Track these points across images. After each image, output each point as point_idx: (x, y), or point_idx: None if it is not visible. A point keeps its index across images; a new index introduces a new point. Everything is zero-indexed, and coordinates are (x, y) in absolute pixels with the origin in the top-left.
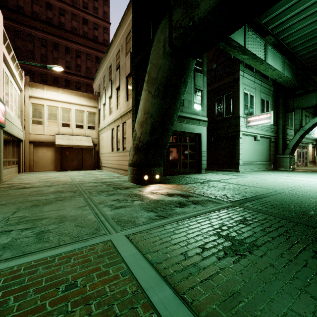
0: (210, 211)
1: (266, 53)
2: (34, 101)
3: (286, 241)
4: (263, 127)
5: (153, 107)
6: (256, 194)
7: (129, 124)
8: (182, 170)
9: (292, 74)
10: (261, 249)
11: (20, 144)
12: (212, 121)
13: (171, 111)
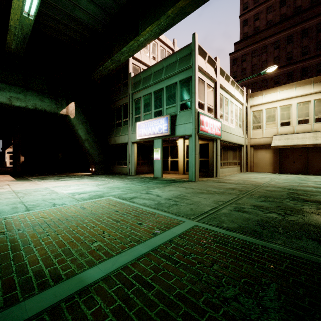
0: None
1: None
2: (254, 109)
3: None
4: None
5: None
6: None
7: None
8: None
9: None
10: None
11: (241, 149)
12: None
13: None
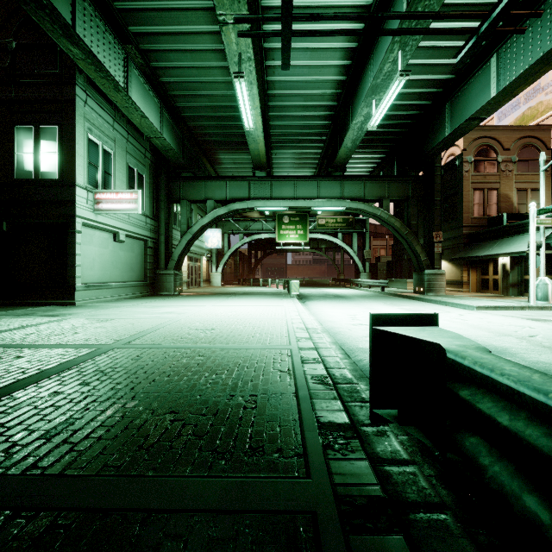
0: None
1: (129, 77)
2: None
3: None
4: (132, 219)
5: None
6: (19, 378)
7: None
8: None
9: (177, 142)
10: None
11: None
12: (4, 180)
13: None
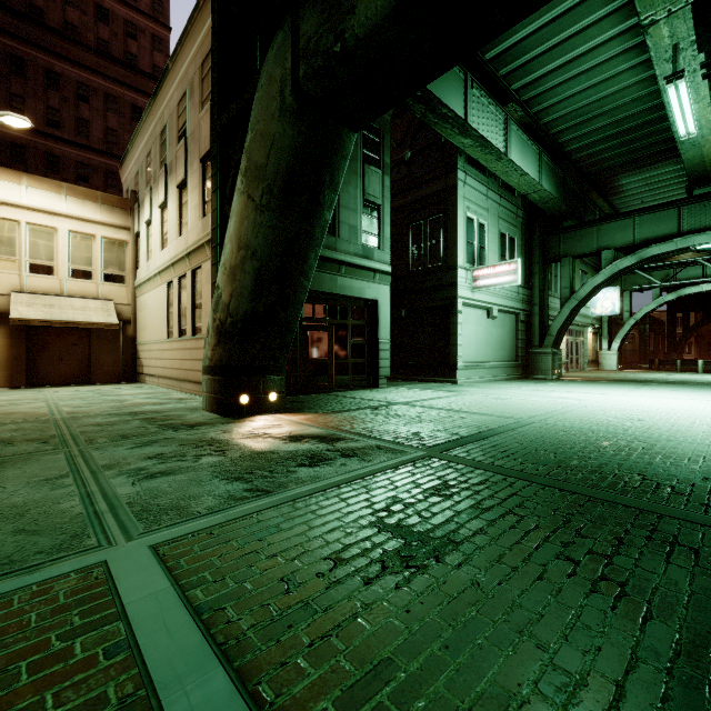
0: (376, 471)
1: (508, 138)
2: None
3: (514, 528)
4: (503, 291)
5: (258, 233)
6: (480, 430)
7: (207, 273)
8: (335, 382)
9: (557, 187)
10: (463, 549)
11: None
12: (403, 273)
13: (303, 246)
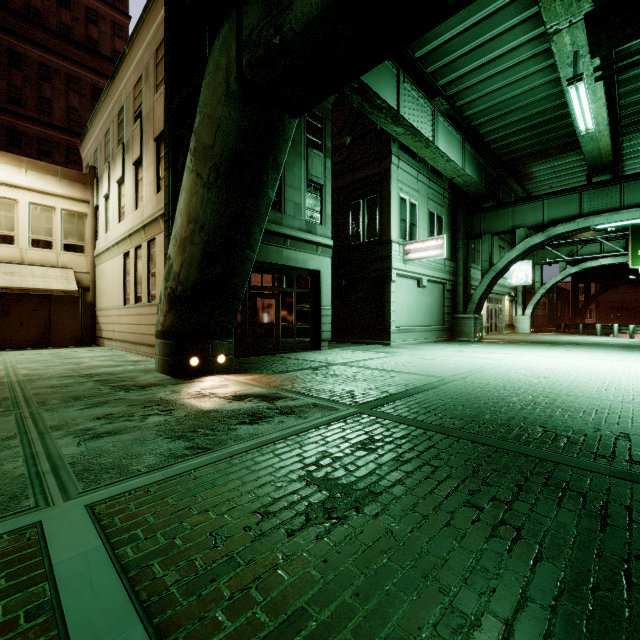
0: (310, 427)
1: (436, 128)
2: None
3: (429, 478)
4: (432, 263)
5: (206, 208)
6: (407, 388)
7: (161, 244)
8: (282, 344)
9: (478, 172)
10: (381, 500)
11: None
12: (343, 247)
13: (248, 221)
